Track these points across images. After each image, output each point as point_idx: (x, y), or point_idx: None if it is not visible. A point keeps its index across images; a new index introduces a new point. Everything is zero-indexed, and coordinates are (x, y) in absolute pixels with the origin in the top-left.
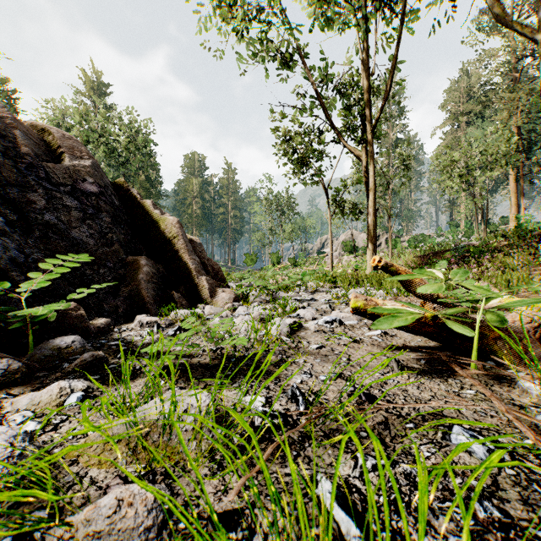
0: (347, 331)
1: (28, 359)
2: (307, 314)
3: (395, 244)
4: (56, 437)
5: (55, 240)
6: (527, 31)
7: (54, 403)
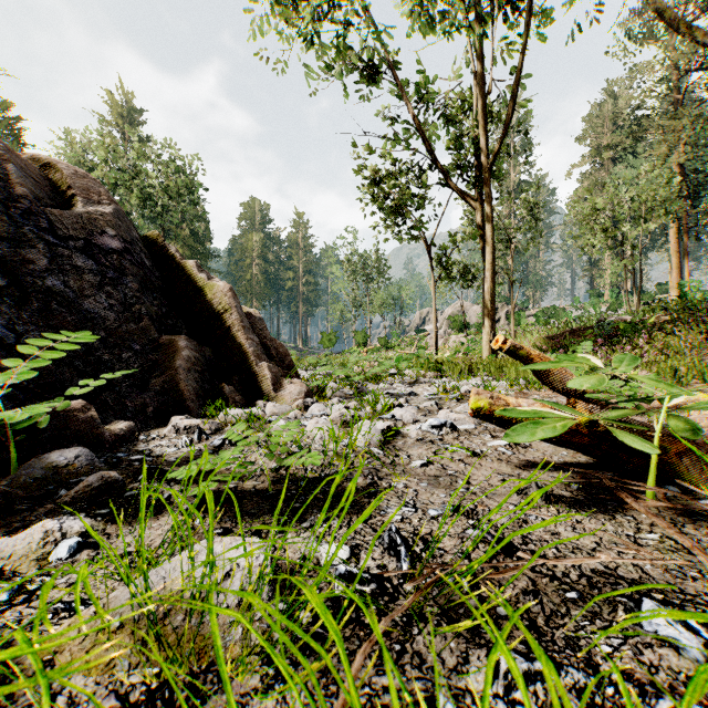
0: (463, 440)
1: (9, 484)
2: (405, 415)
3: (518, 320)
4: (27, 615)
5: (60, 313)
6: (700, 33)
7: (34, 556)
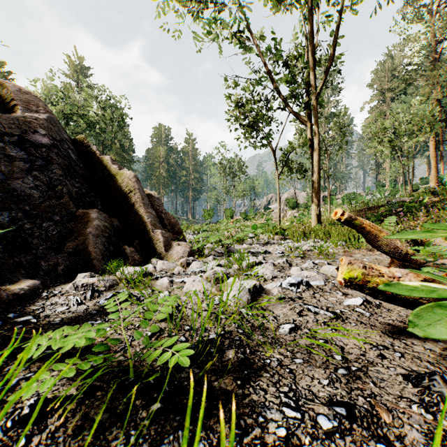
0: (319, 298)
1: None
2: (266, 273)
3: (331, 201)
4: None
5: None
6: None
7: None
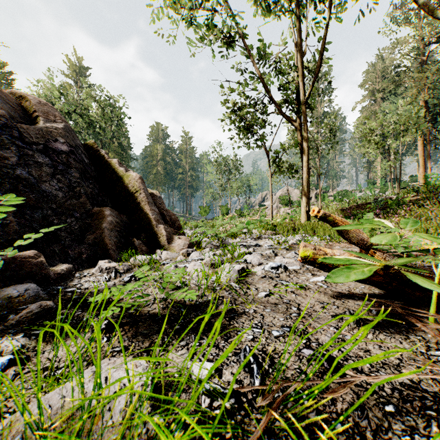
0: (292, 277)
1: None
2: (253, 260)
3: (323, 198)
4: None
5: (25, 192)
6: None
7: None
